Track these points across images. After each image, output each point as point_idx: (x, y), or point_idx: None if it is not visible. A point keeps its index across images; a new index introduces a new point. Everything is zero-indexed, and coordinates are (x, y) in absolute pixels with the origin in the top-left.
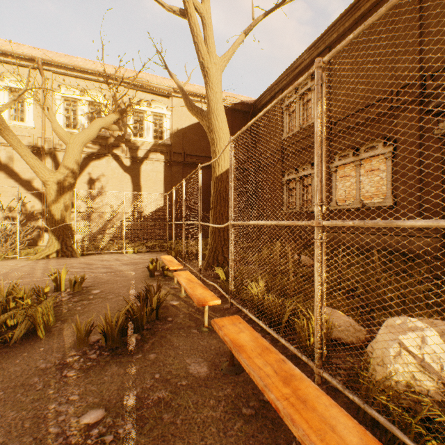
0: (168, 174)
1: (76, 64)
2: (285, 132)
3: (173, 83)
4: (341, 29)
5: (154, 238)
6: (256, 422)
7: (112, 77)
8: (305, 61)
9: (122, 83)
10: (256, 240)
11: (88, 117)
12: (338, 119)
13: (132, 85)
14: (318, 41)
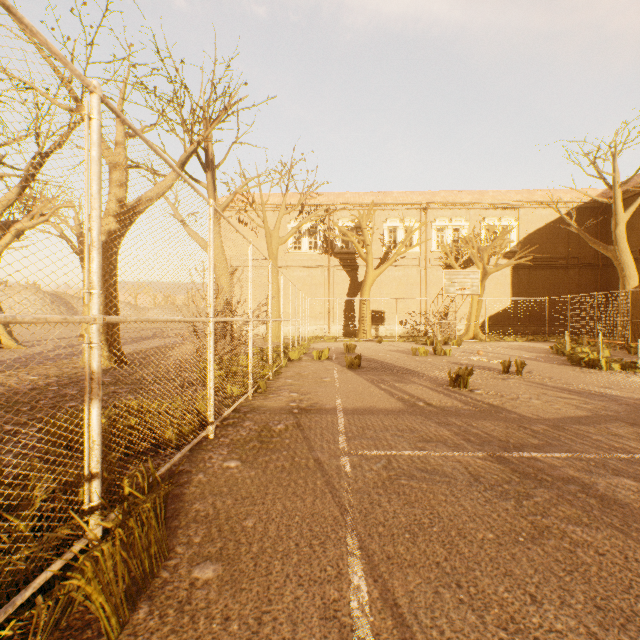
0: (514, 277)
1: (449, 201)
2: None
3: (519, 195)
4: None
5: (503, 334)
6: None
7: (471, 204)
8: None
9: (478, 207)
10: None
11: (452, 238)
12: None
13: (486, 207)
14: None
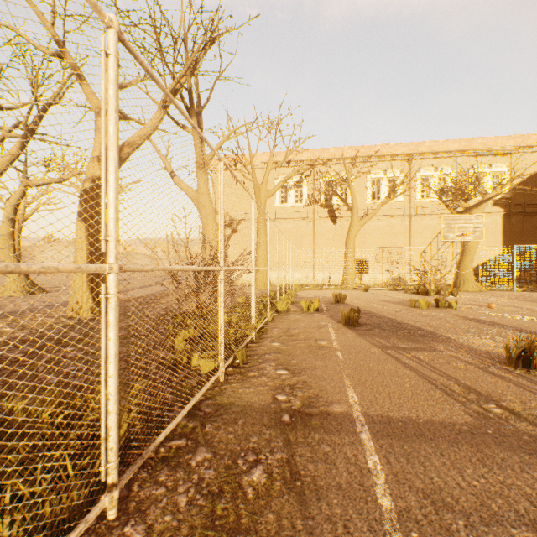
0: (506, 225)
1: (434, 150)
2: None
3: (511, 141)
4: None
5: (494, 282)
6: None
7: (459, 152)
8: None
9: (466, 154)
10: None
11: (437, 187)
12: None
13: (475, 154)
14: None
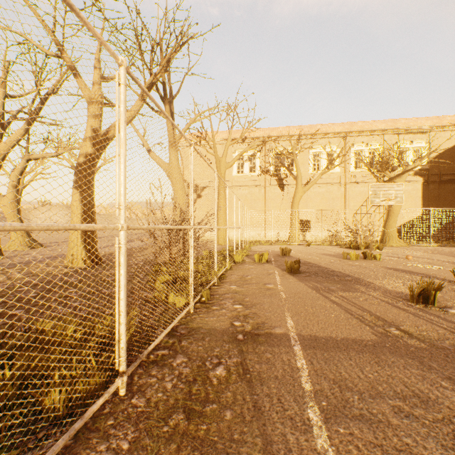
0: (425, 191)
1: (365, 129)
2: None
3: (429, 121)
4: None
5: (415, 239)
6: None
7: (386, 130)
8: None
9: (392, 132)
10: None
11: (368, 159)
12: None
13: (399, 132)
14: None
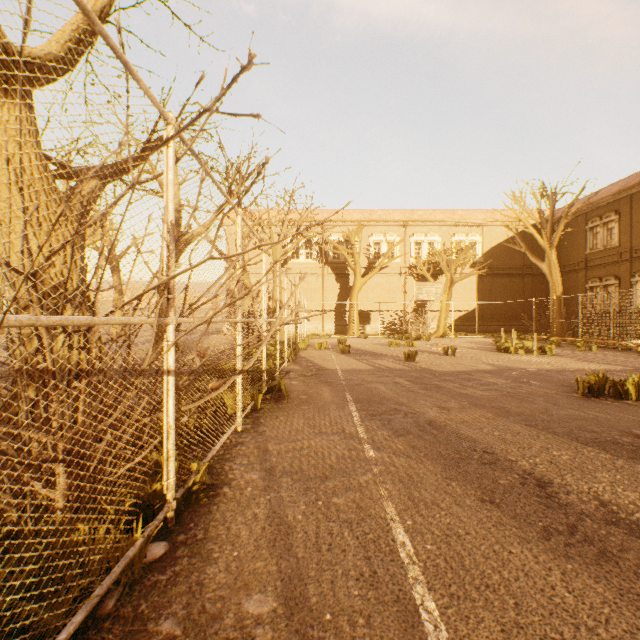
0: (479, 284)
1: (424, 219)
2: (588, 248)
3: (483, 215)
4: (639, 188)
5: (470, 332)
6: (599, 349)
7: (443, 222)
8: (608, 200)
9: (449, 224)
10: (565, 332)
11: (427, 250)
12: (638, 248)
13: (456, 224)
14: (620, 192)
